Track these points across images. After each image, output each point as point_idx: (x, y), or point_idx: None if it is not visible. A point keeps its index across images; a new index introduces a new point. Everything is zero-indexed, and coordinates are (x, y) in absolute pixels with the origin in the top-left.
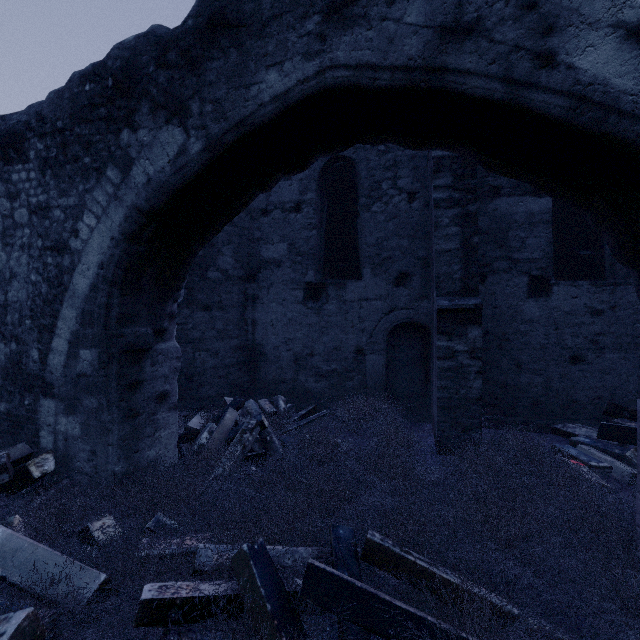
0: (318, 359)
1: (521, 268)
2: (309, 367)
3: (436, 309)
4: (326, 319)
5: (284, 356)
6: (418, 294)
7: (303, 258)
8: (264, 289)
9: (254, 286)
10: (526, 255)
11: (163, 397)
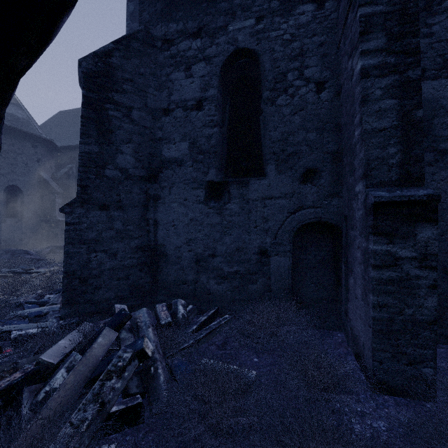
0: (220, 260)
1: None
2: (210, 268)
3: (368, 203)
4: (228, 219)
5: (185, 257)
6: (327, 191)
7: (204, 156)
8: (165, 189)
9: (156, 186)
10: None
11: None
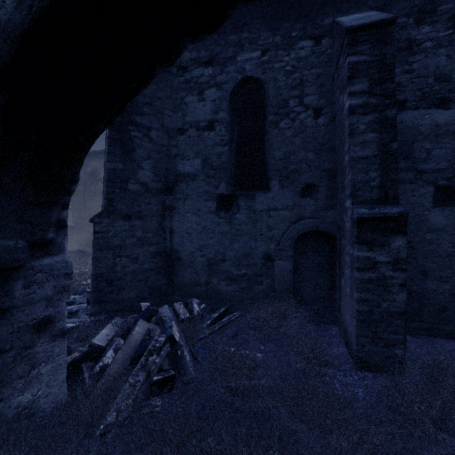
0: (229, 264)
1: (427, 178)
2: (221, 271)
3: (354, 218)
4: (237, 227)
5: (198, 261)
6: (324, 204)
7: (216, 172)
8: (180, 200)
9: (171, 198)
10: (432, 166)
11: (44, 324)
